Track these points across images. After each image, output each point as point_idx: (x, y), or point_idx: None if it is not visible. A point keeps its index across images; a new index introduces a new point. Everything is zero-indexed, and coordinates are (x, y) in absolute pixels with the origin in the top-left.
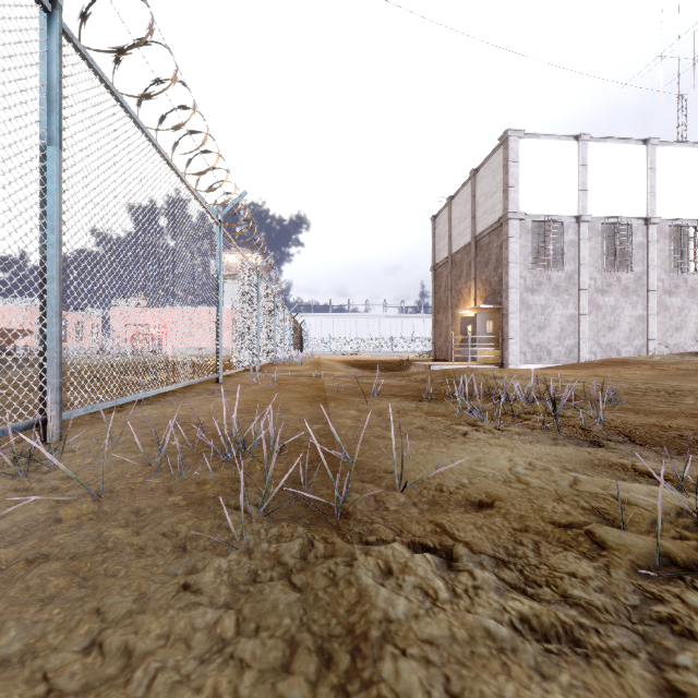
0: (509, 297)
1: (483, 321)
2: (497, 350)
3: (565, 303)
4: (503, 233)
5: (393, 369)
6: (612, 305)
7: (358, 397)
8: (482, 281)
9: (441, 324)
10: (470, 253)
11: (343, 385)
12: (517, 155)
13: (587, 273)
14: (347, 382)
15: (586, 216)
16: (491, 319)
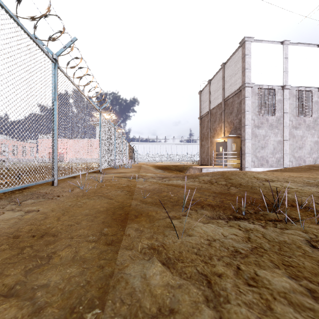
0: (246, 130)
1: (230, 144)
2: (238, 160)
3: (276, 134)
4: (241, 95)
5: (179, 169)
6: (301, 135)
7: (163, 210)
8: (228, 123)
9: (204, 146)
10: (221, 108)
11: (150, 188)
12: (250, 51)
13: (288, 117)
14: (154, 183)
15: (287, 86)
16: (234, 142)
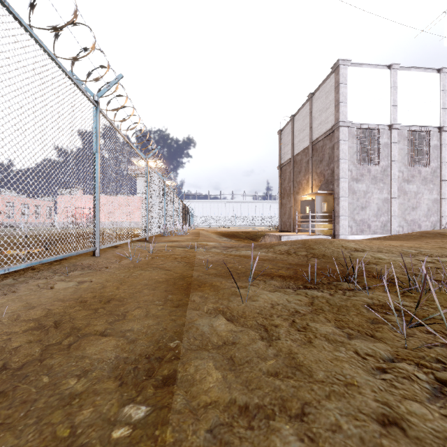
0: (340, 184)
1: (320, 202)
2: (330, 224)
3: (381, 189)
4: (335, 138)
5: (251, 237)
6: (415, 191)
7: (228, 280)
8: (317, 174)
9: (285, 206)
10: (308, 154)
11: (213, 259)
12: (346, 79)
13: (397, 167)
14: (217, 254)
15: (396, 125)
16: (325, 201)
